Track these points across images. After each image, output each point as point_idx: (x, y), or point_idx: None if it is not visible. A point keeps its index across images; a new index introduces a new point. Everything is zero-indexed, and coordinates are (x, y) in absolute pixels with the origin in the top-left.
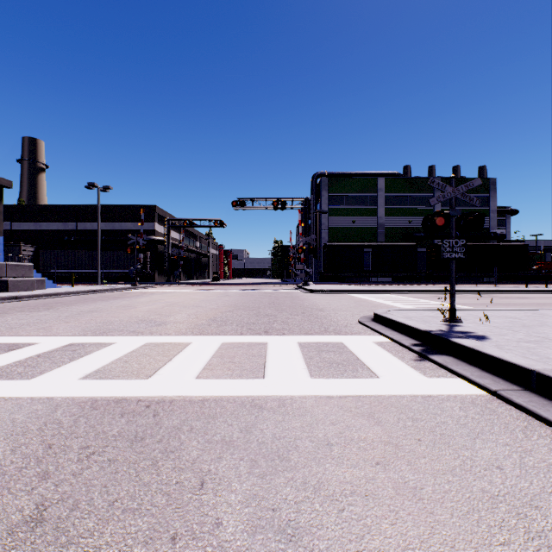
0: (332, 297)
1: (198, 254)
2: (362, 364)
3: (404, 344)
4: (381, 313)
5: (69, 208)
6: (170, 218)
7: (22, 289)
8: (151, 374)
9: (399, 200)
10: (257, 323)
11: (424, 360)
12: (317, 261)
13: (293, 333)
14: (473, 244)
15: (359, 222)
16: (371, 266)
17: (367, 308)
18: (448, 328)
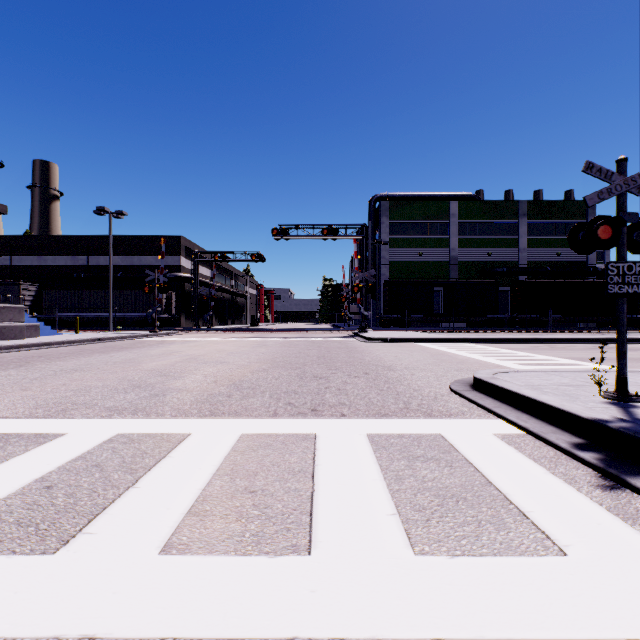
0: (399, 348)
1: (234, 294)
2: (505, 500)
3: (558, 444)
4: (488, 378)
5: (79, 239)
6: (198, 251)
7: (8, 337)
8: (72, 534)
9: (476, 228)
10: (301, 393)
11: (619, 486)
12: (376, 303)
13: (357, 413)
14: (568, 281)
15: (426, 255)
16: (441, 308)
17: (453, 365)
18: (624, 412)
